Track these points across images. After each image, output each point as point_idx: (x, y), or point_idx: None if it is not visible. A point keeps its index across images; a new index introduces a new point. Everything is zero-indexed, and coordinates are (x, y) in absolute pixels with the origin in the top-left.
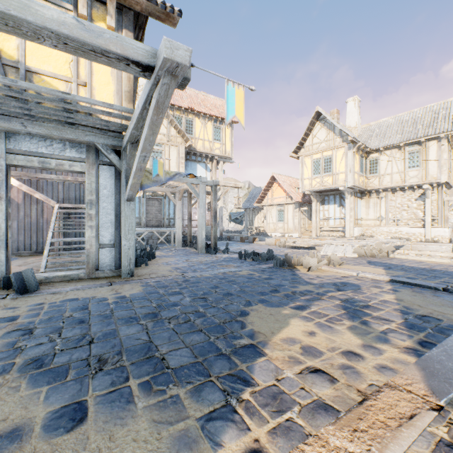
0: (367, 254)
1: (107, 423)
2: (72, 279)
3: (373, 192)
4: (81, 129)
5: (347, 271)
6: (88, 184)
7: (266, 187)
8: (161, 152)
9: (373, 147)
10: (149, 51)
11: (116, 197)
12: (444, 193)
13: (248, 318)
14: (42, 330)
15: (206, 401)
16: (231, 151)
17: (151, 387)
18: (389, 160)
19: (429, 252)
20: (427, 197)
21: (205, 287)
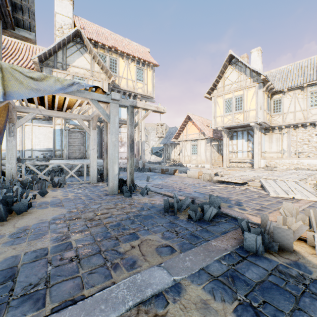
0: None
1: None
2: None
3: (276, 128)
4: None
5: None
6: None
7: (182, 125)
8: None
9: (277, 89)
10: None
11: None
12: None
13: None
14: None
15: None
16: (152, 91)
17: None
18: (292, 100)
19: None
20: None
21: None
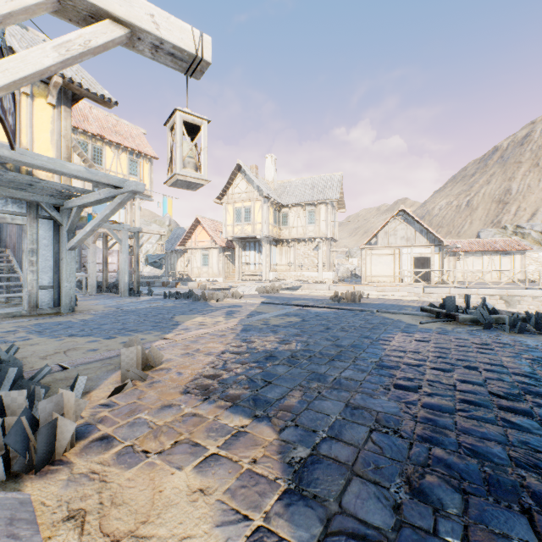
0: (264, 291)
1: (127, 336)
2: (15, 316)
3: (285, 241)
4: (31, 192)
5: (241, 300)
6: (30, 235)
7: (190, 229)
8: None
9: (284, 203)
10: (121, 180)
11: (55, 247)
12: (331, 245)
13: (175, 318)
14: (51, 330)
15: (161, 331)
16: (150, 189)
17: (138, 332)
18: (296, 215)
19: (317, 290)
20: (319, 248)
21: (143, 312)
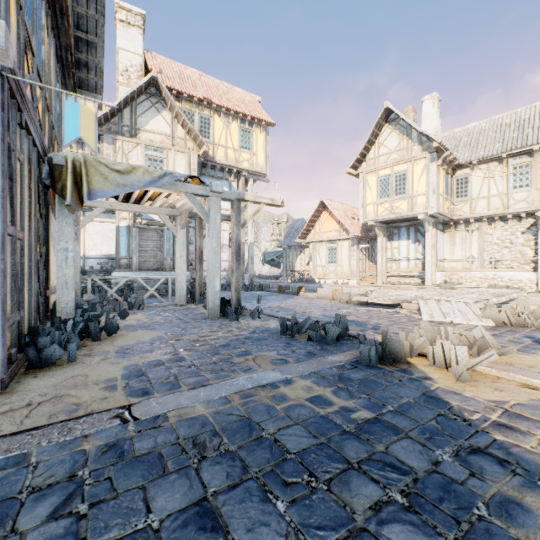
0: (511, 320)
1: None
2: None
3: (461, 222)
4: None
5: None
6: None
7: (312, 217)
8: (162, 161)
9: (462, 160)
10: None
11: None
12: None
13: None
14: None
15: None
16: (265, 165)
17: None
18: (485, 178)
19: None
20: None
21: (155, 534)
